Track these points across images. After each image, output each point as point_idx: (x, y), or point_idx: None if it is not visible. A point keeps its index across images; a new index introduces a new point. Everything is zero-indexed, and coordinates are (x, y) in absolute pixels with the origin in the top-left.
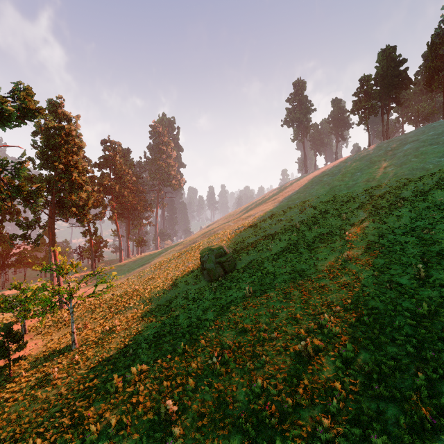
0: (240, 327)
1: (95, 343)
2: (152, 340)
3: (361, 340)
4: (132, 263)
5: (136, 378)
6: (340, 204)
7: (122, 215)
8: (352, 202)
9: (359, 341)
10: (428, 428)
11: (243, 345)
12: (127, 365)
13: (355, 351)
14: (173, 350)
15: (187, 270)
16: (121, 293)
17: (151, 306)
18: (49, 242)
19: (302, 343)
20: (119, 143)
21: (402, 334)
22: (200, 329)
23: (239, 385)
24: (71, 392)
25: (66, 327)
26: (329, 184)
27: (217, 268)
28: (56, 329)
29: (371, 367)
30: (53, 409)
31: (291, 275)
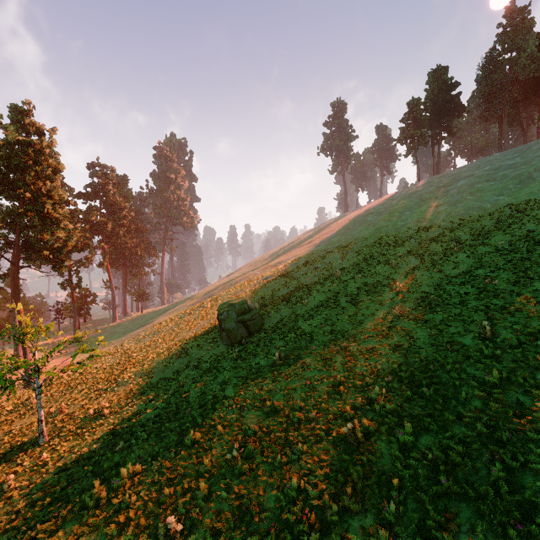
0: (268, 405)
1: (72, 433)
2: (152, 427)
3: (420, 418)
4: (129, 323)
5: (126, 484)
6: (387, 248)
7: (116, 261)
8: (402, 246)
9: (419, 420)
10: (512, 536)
11: (272, 429)
12: (115, 465)
13: (415, 433)
14: (180, 441)
15: (201, 331)
16: (112, 363)
17: (152, 380)
18: (12, 297)
19: (348, 426)
20: (113, 168)
21: (469, 409)
22: (216, 410)
23: (268, 486)
24: (32, 508)
25: (33, 412)
26: (375, 225)
27: (239, 328)
28: (19, 415)
29: (435, 454)
30: (3, 536)
31: (332, 336)
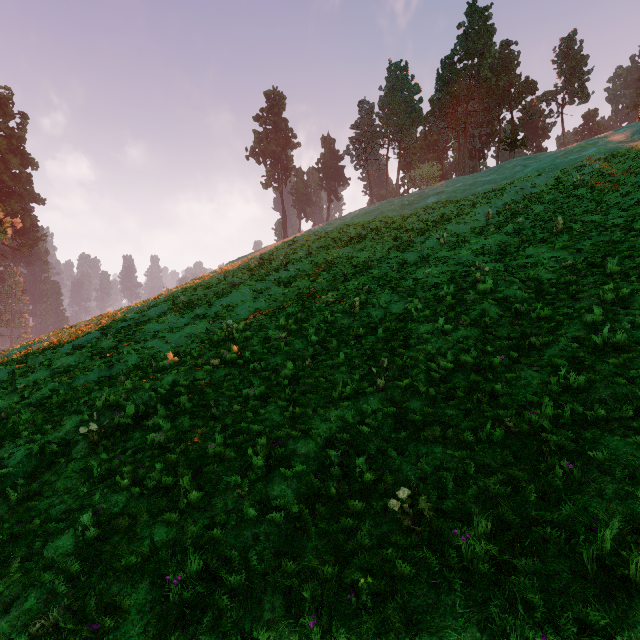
0: None
1: None
2: None
3: None
4: None
5: None
6: (341, 279)
7: None
8: (367, 274)
9: None
10: None
11: None
12: None
13: None
14: None
15: None
16: None
17: None
18: None
19: None
20: None
21: None
22: None
23: None
24: None
25: None
26: (320, 246)
27: None
28: None
29: None
30: None
31: None
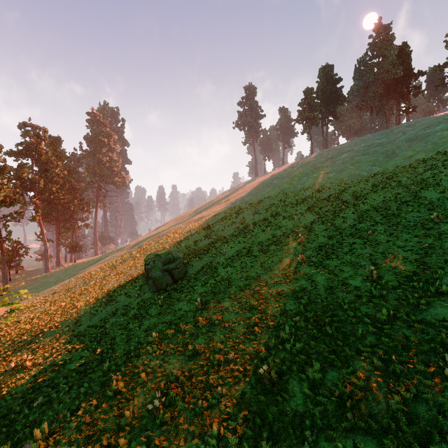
0: (190, 348)
1: None
2: (75, 378)
3: (325, 355)
4: (61, 273)
5: (40, 446)
6: (290, 206)
7: (49, 215)
8: (301, 204)
9: (325, 357)
10: None
11: (194, 373)
12: (31, 423)
13: (322, 370)
14: (102, 392)
15: (129, 279)
16: (40, 312)
17: (80, 329)
18: None
19: (264, 368)
20: (45, 128)
21: (366, 345)
22: (140, 357)
23: (189, 435)
24: None
25: None
26: (280, 187)
27: (165, 276)
28: None
29: (341, 389)
30: None
31: (247, 281)
